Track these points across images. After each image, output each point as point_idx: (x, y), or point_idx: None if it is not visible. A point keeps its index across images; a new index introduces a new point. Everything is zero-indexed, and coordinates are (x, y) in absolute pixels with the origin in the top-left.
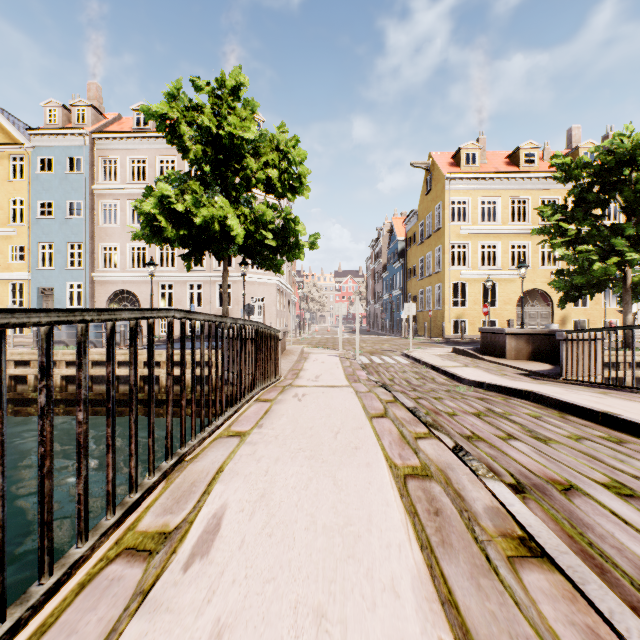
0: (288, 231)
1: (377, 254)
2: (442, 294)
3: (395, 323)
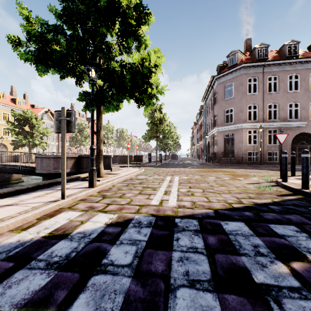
0: None
1: None
2: None
3: None
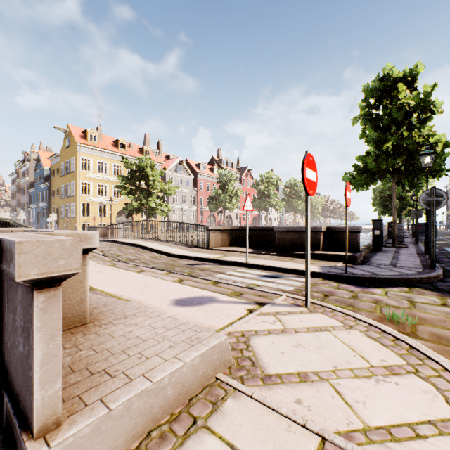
0: None
1: (24, 173)
2: (76, 209)
3: (42, 226)
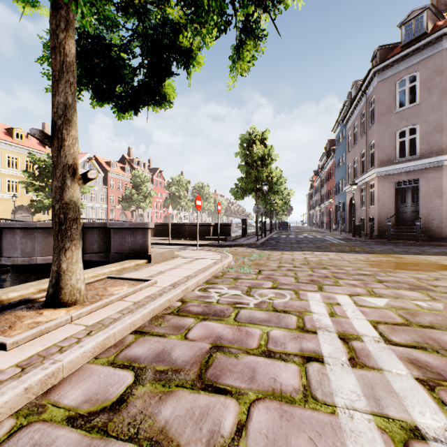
0: None
1: None
2: None
3: None
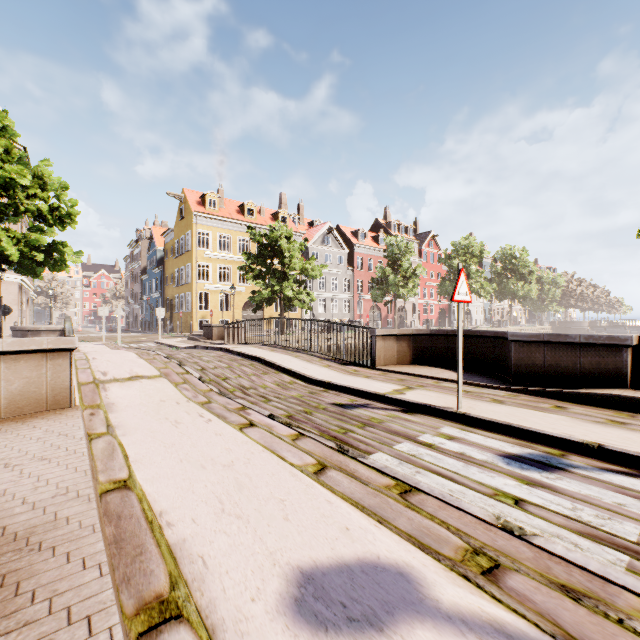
0: (56, 250)
1: (137, 256)
2: (191, 300)
3: (155, 322)
